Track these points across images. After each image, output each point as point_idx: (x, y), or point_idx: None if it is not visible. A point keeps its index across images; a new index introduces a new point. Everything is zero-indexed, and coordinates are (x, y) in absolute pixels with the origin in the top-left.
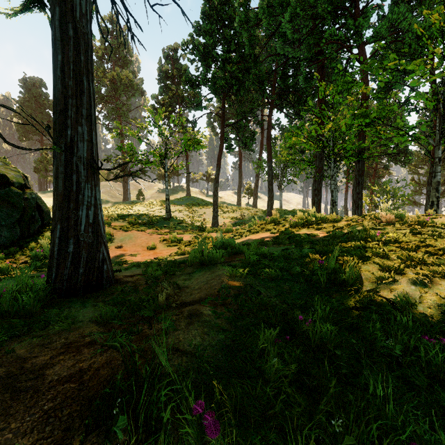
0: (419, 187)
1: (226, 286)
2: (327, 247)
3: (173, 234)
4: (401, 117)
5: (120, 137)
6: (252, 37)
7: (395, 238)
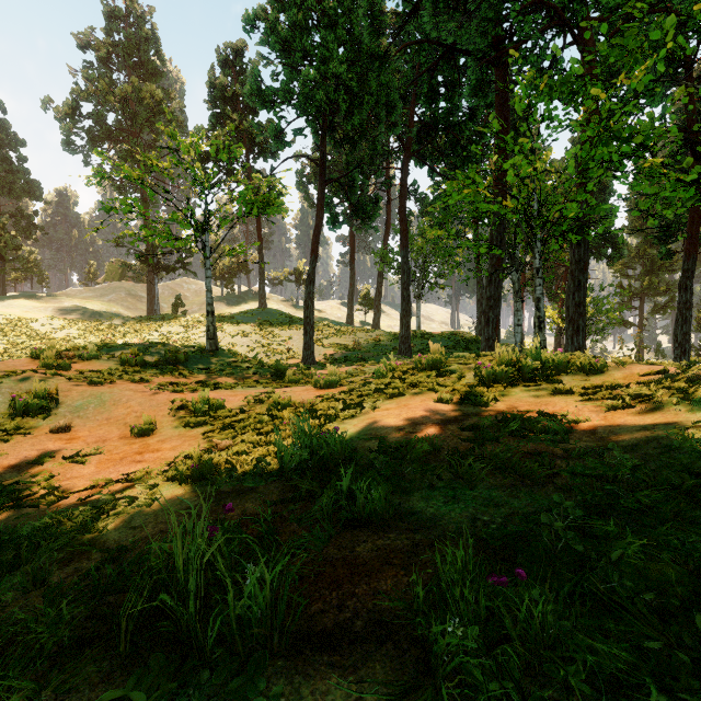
0: (629, 297)
1: None
2: None
3: (201, 395)
4: (608, 185)
5: (141, 202)
6: (377, 13)
7: None
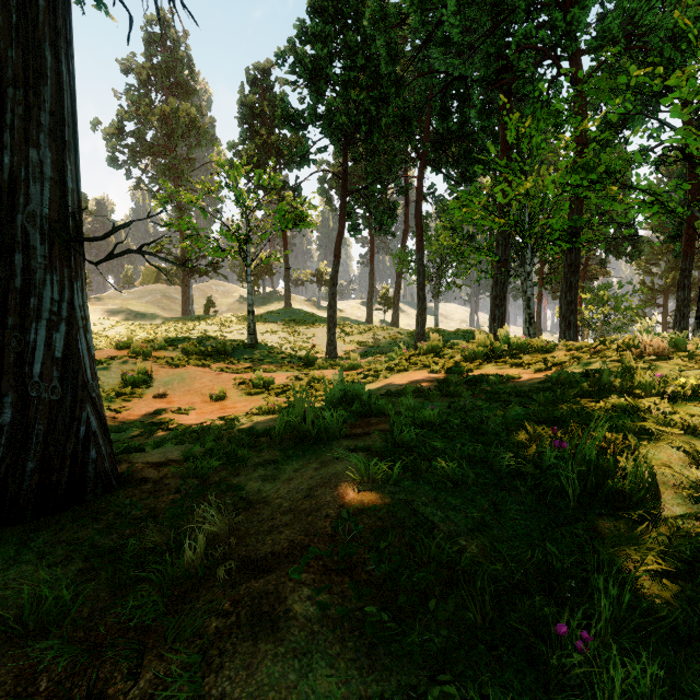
0: (653, 295)
1: (352, 508)
2: (558, 407)
3: (257, 373)
4: (626, 183)
5: (177, 212)
6: (393, 45)
7: (692, 387)
